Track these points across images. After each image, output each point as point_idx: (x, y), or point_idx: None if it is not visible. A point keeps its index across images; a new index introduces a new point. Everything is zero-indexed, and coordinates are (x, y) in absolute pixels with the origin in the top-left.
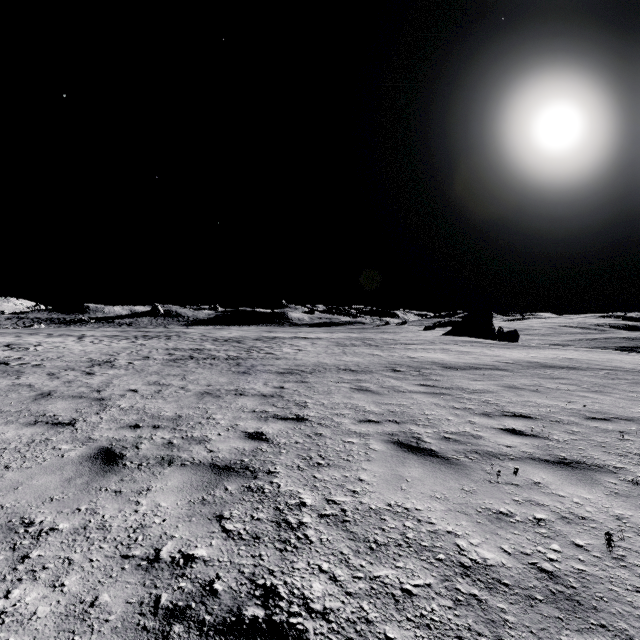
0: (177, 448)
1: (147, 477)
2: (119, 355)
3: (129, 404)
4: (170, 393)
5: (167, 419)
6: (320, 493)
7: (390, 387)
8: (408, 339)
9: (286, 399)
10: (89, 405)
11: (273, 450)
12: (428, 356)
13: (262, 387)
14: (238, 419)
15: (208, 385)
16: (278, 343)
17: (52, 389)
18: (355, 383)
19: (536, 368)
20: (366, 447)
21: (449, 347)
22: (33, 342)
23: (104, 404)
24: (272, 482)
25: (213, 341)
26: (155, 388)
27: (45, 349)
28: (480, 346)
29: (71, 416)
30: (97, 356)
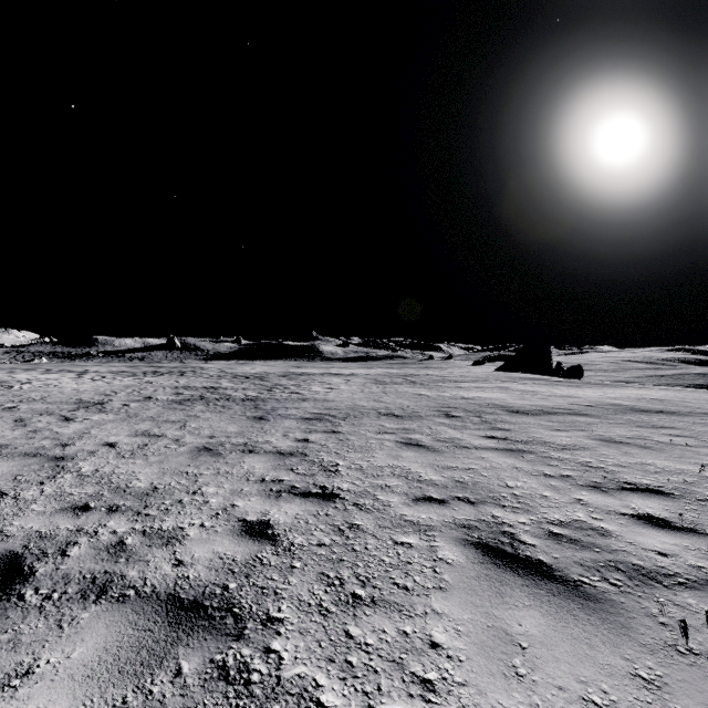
0: (127, 556)
1: (43, 633)
2: (116, 395)
3: (94, 467)
4: (157, 449)
5: (135, 494)
6: (359, 688)
7: (448, 440)
8: (457, 376)
9: (310, 459)
10: (38, 468)
11: (280, 562)
12: (486, 396)
13: (280, 440)
14: (237, 495)
15: (211, 436)
16: (307, 380)
17: (5, 442)
18: (401, 434)
19: (626, 413)
20: (432, 556)
21: (508, 385)
22: (23, 379)
23: (60, 467)
24: (268, 650)
25: (232, 378)
26: (141, 441)
27: (32, 387)
28: (544, 384)
29: (1, 488)
30: (89, 396)
